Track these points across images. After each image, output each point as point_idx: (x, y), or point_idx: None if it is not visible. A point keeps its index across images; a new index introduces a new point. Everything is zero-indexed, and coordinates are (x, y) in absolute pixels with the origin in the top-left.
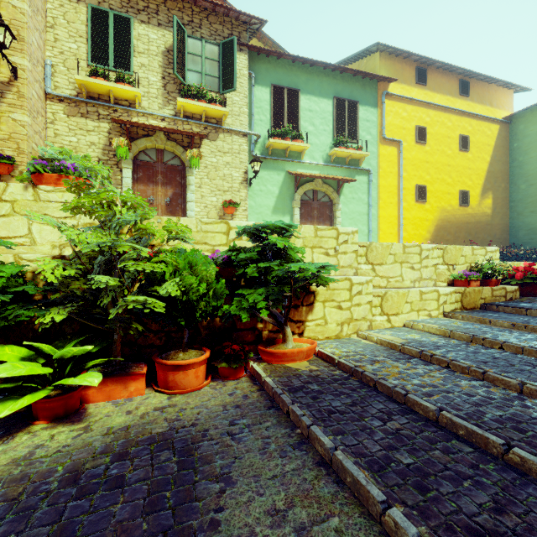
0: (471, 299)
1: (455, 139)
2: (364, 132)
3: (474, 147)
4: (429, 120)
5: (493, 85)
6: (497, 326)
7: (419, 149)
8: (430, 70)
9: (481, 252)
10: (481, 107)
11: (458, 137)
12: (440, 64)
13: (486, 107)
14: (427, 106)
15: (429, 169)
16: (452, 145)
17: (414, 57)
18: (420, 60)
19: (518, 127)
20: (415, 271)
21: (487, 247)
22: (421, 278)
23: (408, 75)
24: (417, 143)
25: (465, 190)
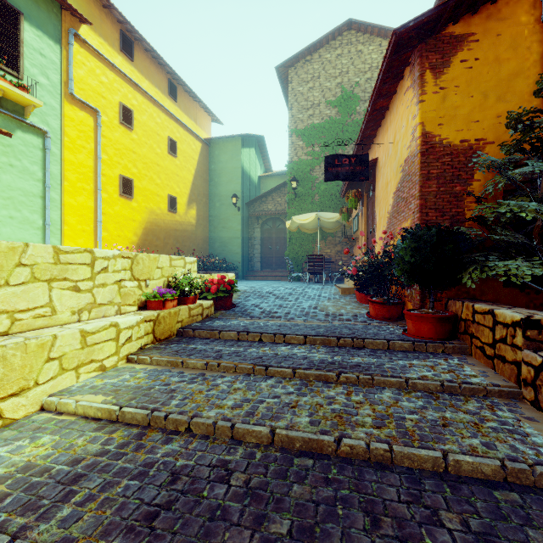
0: (167, 326)
1: (164, 139)
2: (35, 68)
3: (182, 155)
4: (136, 104)
5: (197, 104)
6: (191, 369)
7: (125, 133)
8: (137, 47)
9: (180, 264)
10: (187, 119)
11: (167, 138)
12: (149, 47)
13: (191, 121)
14: (134, 86)
15: (136, 161)
16: (162, 144)
17: (118, 15)
18: (126, 26)
19: (214, 152)
20: (83, 293)
21: (187, 258)
22: (95, 305)
23: (109, 33)
24: (122, 125)
25: (174, 196)
